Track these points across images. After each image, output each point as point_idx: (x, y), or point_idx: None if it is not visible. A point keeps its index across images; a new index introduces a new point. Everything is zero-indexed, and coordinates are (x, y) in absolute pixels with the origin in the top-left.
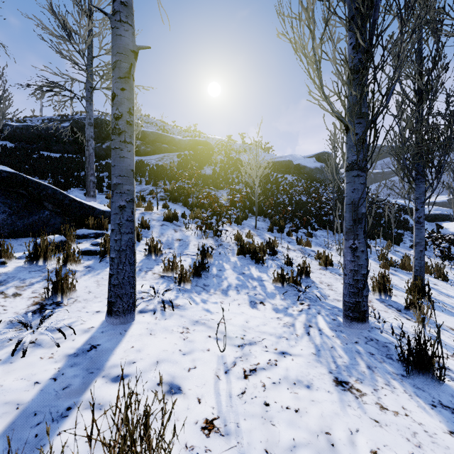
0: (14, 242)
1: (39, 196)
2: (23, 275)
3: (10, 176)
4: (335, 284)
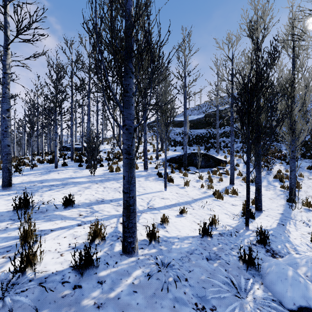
0: (206, 169)
1: (209, 158)
2: (213, 176)
3: (204, 154)
4: (311, 192)
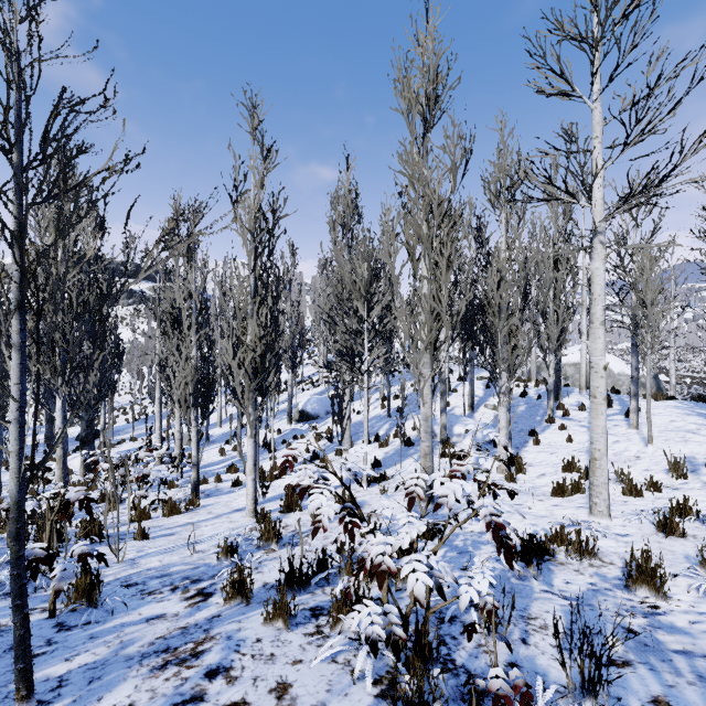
0: None
1: None
2: None
3: None
4: None
